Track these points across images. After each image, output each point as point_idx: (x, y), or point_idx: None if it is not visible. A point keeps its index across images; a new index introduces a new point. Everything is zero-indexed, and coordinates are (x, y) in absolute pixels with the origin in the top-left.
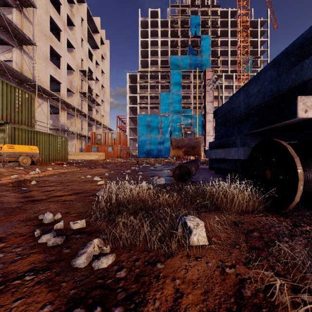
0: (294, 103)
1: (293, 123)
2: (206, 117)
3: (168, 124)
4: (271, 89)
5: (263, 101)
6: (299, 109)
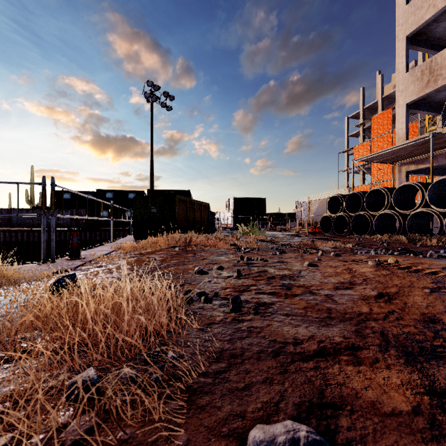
0: None
1: None
2: None
3: None
4: None
5: None
6: None
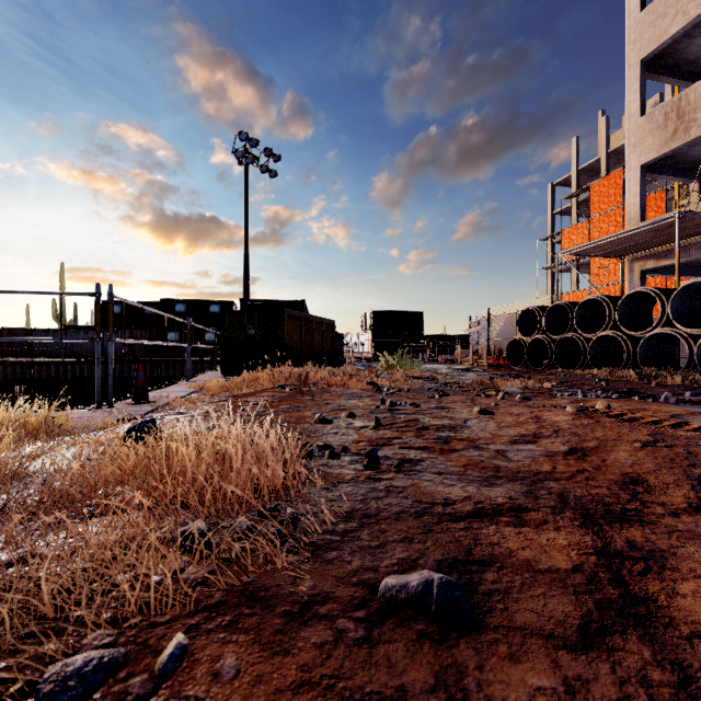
0: None
1: None
2: None
3: None
4: None
5: None
6: None
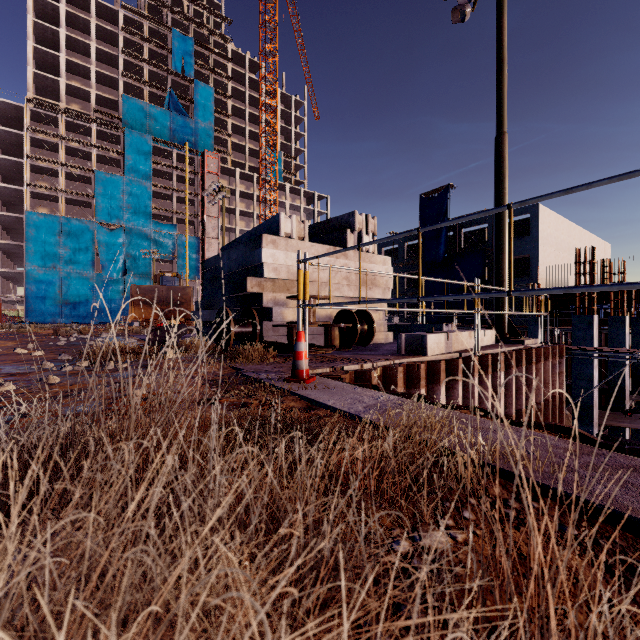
0: (246, 281)
1: (251, 293)
2: (206, 244)
3: (119, 248)
4: (242, 262)
5: (239, 270)
6: (248, 286)
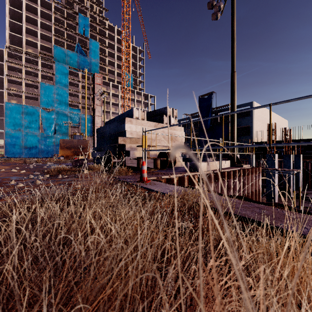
0: (118, 139)
1: (120, 144)
2: (95, 119)
3: (52, 120)
4: (116, 130)
5: (114, 133)
6: (119, 141)
